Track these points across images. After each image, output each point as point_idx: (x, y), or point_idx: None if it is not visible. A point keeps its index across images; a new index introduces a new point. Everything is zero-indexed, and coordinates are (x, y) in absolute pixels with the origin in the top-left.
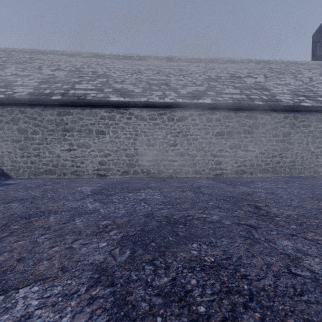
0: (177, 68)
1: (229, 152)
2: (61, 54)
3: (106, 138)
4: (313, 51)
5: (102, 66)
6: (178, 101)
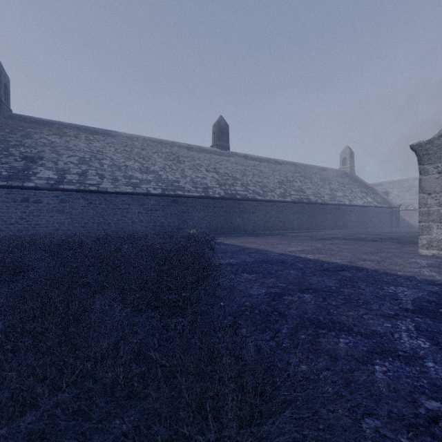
0: None
1: None
2: None
3: None
4: None
5: None
6: None
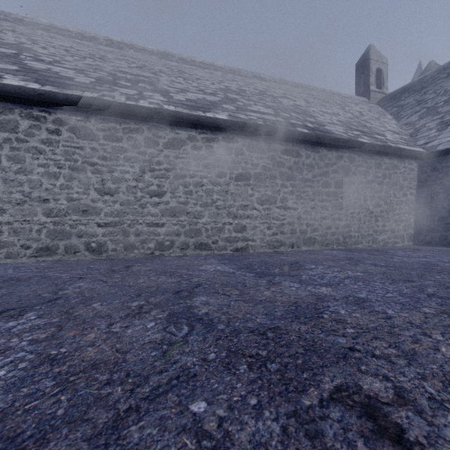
0: (176, 69)
1: (258, 210)
2: None
3: None
4: (356, 84)
5: (22, 35)
6: (167, 109)
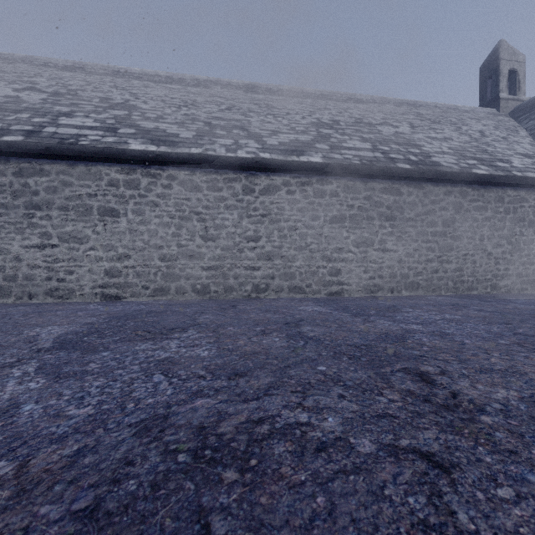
0: (263, 104)
1: (354, 253)
2: (44, 64)
3: (121, 223)
4: (481, 92)
5: (124, 91)
6: (263, 157)
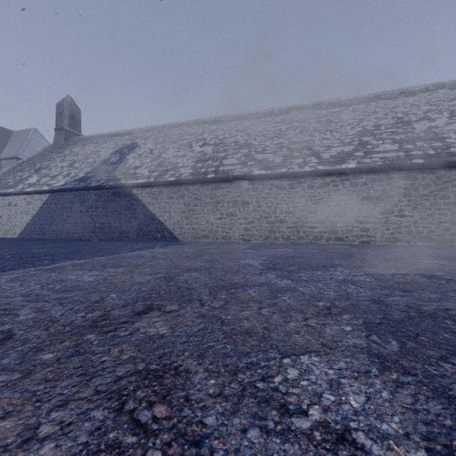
0: (325, 120)
1: (379, 218)
2: (202, 122)
3: (250, 207)
4: None
5: (243, 132)
6: (318, 169)
